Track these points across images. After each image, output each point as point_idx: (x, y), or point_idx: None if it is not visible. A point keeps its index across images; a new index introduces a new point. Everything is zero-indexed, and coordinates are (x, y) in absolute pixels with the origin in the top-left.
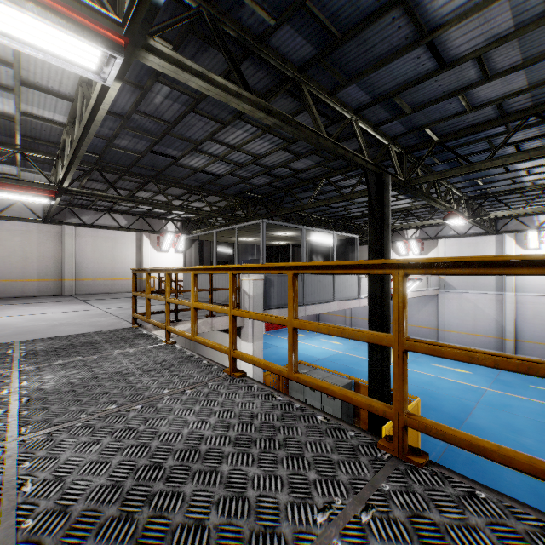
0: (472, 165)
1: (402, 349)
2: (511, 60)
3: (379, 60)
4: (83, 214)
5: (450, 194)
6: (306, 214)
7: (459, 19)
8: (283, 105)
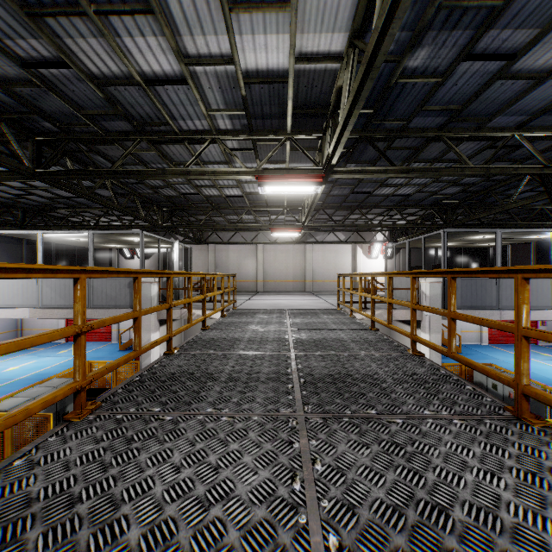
0: None
1: (412, 308)
2: None
3: (511, 100)
4: (317, 235)
5: None
6: (535, 206)
7: None
8: (439, 146)
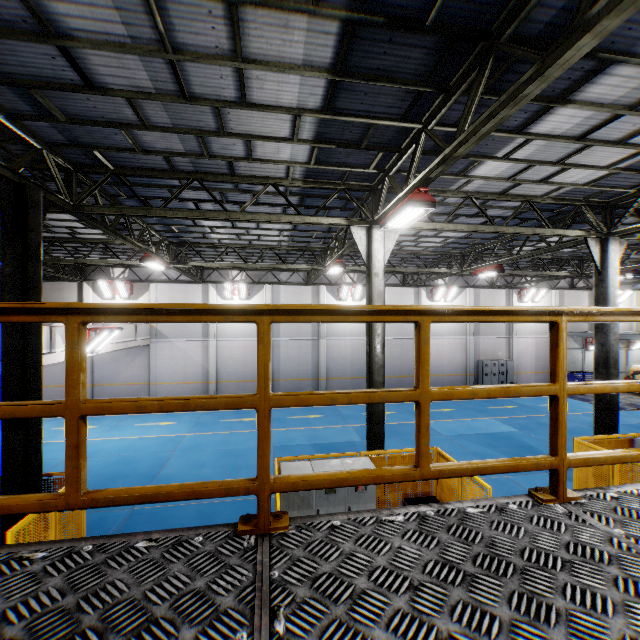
0: (148, 209)
1: None
2: (163, 119)
3: None
4: None
5: (148, 235)
6: None
7: (91, 44)
8: None
